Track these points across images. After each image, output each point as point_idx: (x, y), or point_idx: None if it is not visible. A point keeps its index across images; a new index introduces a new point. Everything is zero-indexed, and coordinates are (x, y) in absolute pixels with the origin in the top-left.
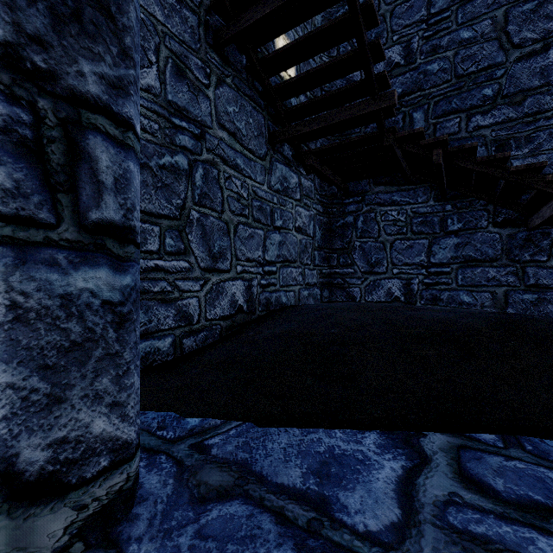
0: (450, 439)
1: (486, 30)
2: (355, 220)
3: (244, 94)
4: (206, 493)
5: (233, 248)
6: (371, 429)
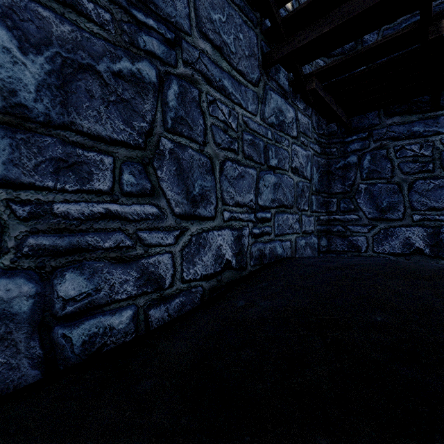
0: None
1: None
2: (360, 160)
3: (233, 2)
4: None
5: (219, 190)
6: None
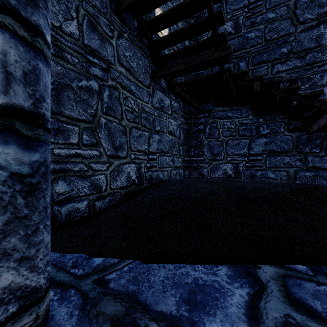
0: (276, 270)
1: (283, 13)
2: (204, 128)
3: (136, 45)
4: (102, 323)
5: (129, 143)
6: (222, 264)
